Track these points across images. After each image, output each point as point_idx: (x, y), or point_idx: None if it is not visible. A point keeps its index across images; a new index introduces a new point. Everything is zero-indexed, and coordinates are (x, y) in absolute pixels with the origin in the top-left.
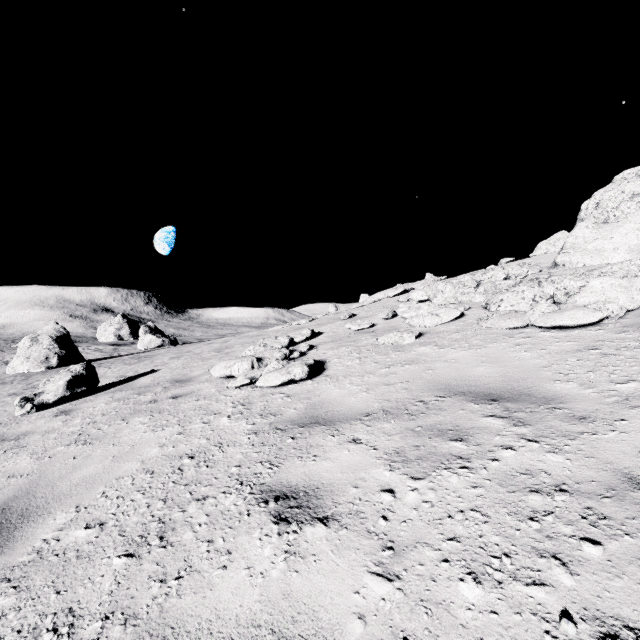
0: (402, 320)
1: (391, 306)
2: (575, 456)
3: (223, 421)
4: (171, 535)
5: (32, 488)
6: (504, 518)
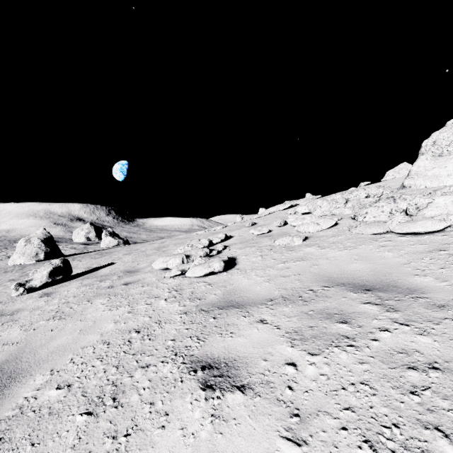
0: (291, 227)
1: (282, 217)
2: (441, 338)
3: (161, 303)
4: (121, 397)
5: (19, 354)
6: (389, 391)
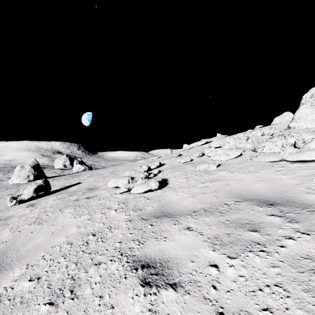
0: (207, 157)
1: (200, 150)
2: None
3: (112, 213)
4: (77, 290)
5: (6, 251)
6: (301, 294)
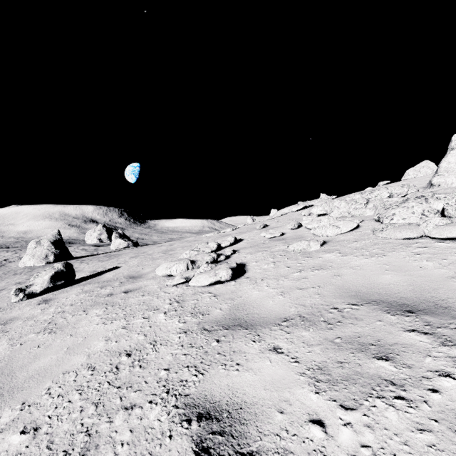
0: (306, 230)
1: (295, 218)
2: None
3: (160, 317)
4: (93, 455)
5: None
6: None
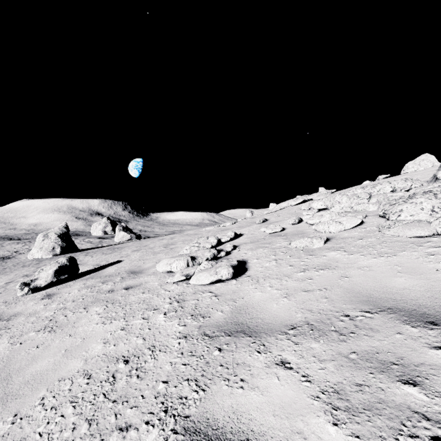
0: (307, 225)
1: (295, 213)
2: None
3: (159, 318)
4: None
5: None
6: None
